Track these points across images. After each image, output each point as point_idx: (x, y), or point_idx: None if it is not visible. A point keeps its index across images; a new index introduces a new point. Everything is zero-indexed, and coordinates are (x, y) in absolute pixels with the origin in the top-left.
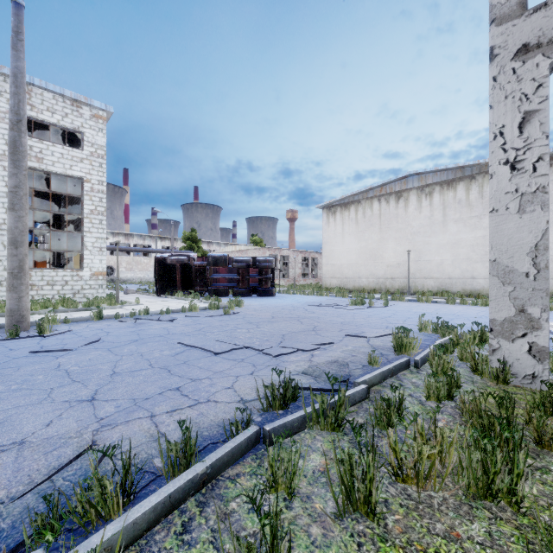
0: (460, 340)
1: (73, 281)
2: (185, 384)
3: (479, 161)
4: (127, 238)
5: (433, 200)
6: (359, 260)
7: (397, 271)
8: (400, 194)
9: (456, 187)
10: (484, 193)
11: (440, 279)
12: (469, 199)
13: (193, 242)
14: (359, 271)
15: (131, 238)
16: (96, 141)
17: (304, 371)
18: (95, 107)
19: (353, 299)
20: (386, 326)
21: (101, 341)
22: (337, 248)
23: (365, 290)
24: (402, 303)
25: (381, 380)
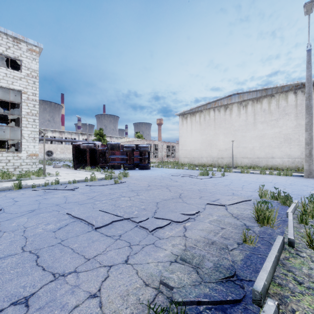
0: (307, 210)
1: (14, 160)
2: (42, 287)
3: (277, 85)
4: (61, 134)
5: (247, 109)
6: (202, 147)
7: (225, 153)
8: (227, 106)
9: (262, 102)
10: (279, 105)
11: (252, 158)
12: (270, 109)
13: (101, 136)
14: (201, 153)
15: (63, 133)
16: (31, 66)
17: (182, 255)
18: (30, 44)
19: (201, 171)
20: (232, 193)
21: (0, 212)
22: (188, 139)
23: (205, 165)
24: (231, 174)
25: (273, 274)
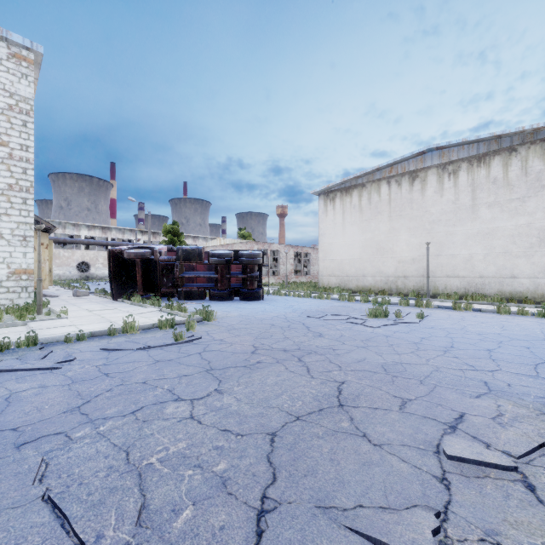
0: None
1: None
2: None
3: (523, 127)
4: (104, 232)
5: (458, 180)
6: (364, 255)
7: (412, 268)
8: (415, 175)
9: (490, 163)
10: (529, 169)
11: (468, 278)
12: (508, 177)
13: (175, 235)
14: (363, 268)
15: (109, 231)
16: (17, 90)
17: None
18: (15, 43)
19: (373, 308)
20: (483, 382)
21: None
22: (336, 241)
23: (371, 291)
24: (435, 312)
25: None
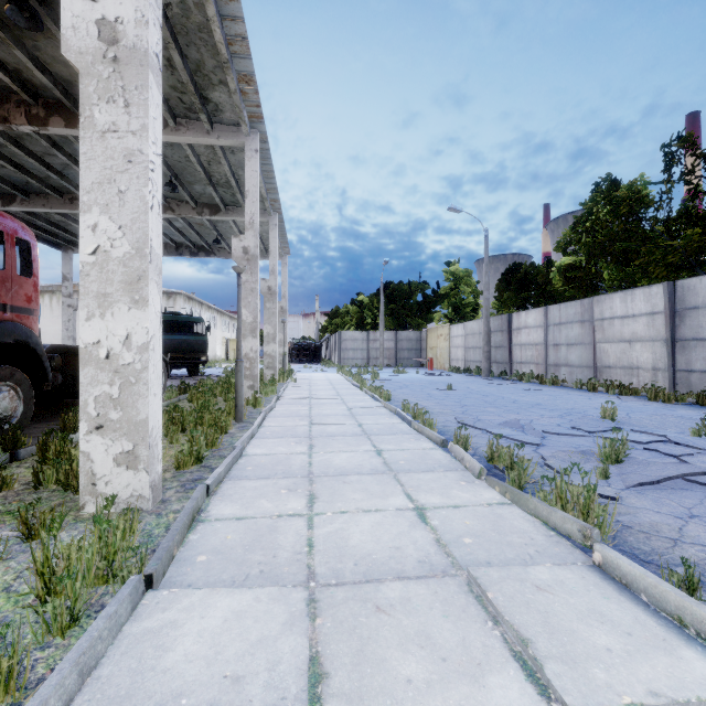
0: None
1: None
2: None
3: None
4: None
5: None
6: (54, 340)
7: None
8: None
9: None
10: None
11: None
12: None
13: None
14: None
15: None
16: None
17: None
18: None
19: None
20: None
21: None
22: None
23: None
24: None
25: None
